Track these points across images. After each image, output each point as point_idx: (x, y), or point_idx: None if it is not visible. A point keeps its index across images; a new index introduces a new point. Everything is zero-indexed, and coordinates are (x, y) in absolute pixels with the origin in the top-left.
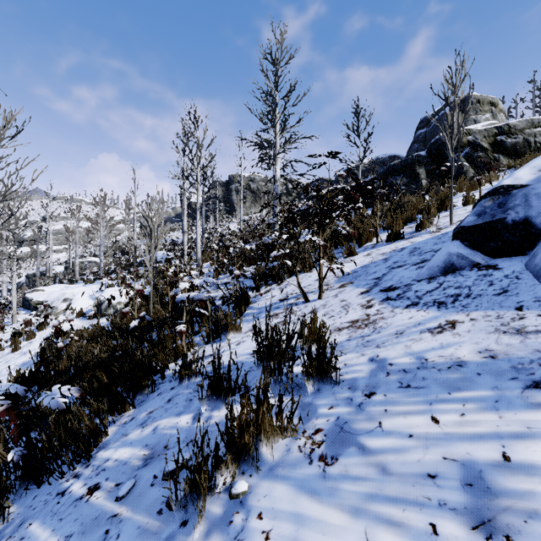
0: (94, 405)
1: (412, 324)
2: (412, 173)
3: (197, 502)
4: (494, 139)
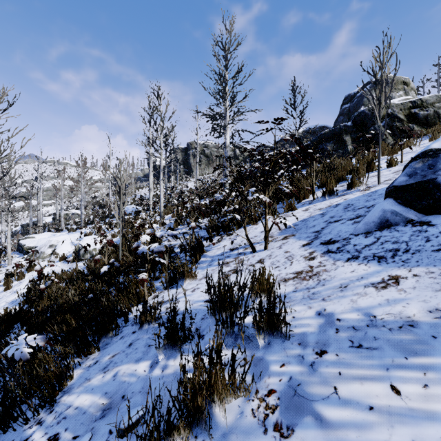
0: (61, 349)
1: (355, 277)
2: (340, 140)
3: None
4: (408, 111)
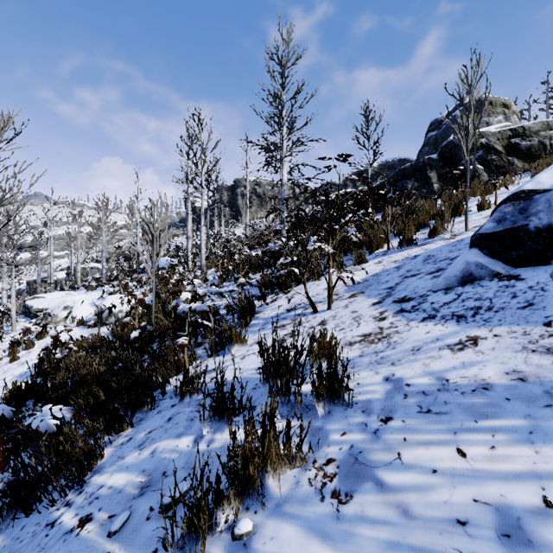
0: (89, 424)
1: (430, 339)
2: (424, 177)
3: (195, 548)
4: (508, 141)
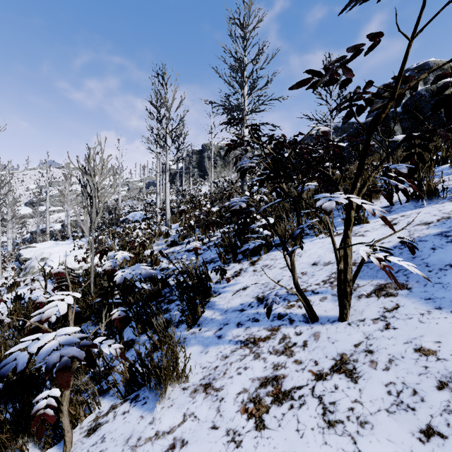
0: None
1: None
2: (387, 131)
3: None
4: None
